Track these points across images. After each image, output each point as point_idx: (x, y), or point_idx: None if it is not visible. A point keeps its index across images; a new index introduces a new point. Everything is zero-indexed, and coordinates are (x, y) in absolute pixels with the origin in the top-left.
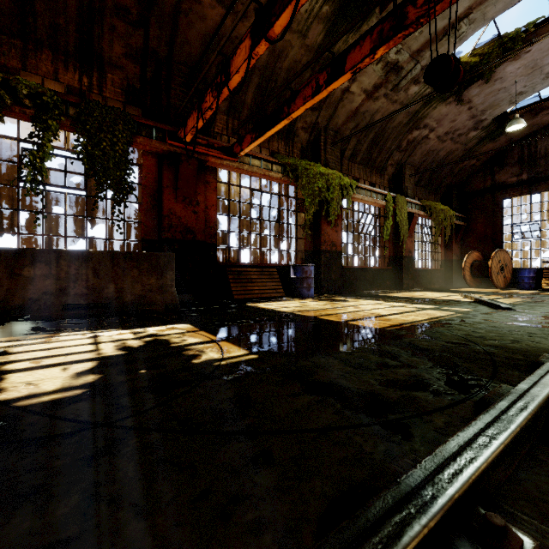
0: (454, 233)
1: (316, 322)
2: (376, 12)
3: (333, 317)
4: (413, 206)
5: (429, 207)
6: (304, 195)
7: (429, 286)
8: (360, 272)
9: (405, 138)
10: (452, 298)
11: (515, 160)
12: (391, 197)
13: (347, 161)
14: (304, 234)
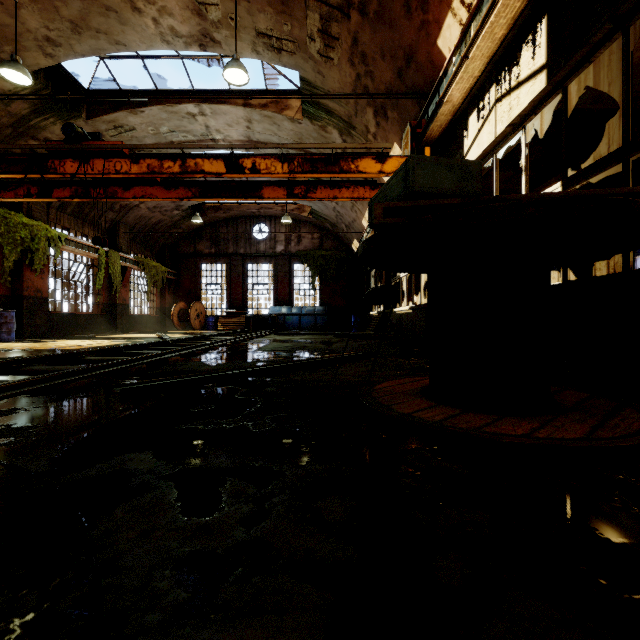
0: (167, 286)
1: (30, 350)
2: (83, 117)
3: (43, 348)
4: (128, 260)
5: (142, 263)
6: (3, 242)
7: (145, 330)
8: (71, 317)
9: (118, 203)
10: (147, 336)
11: (208, 237)
12: (104, 252)
13: (56, 210)
14: (2, 280)
